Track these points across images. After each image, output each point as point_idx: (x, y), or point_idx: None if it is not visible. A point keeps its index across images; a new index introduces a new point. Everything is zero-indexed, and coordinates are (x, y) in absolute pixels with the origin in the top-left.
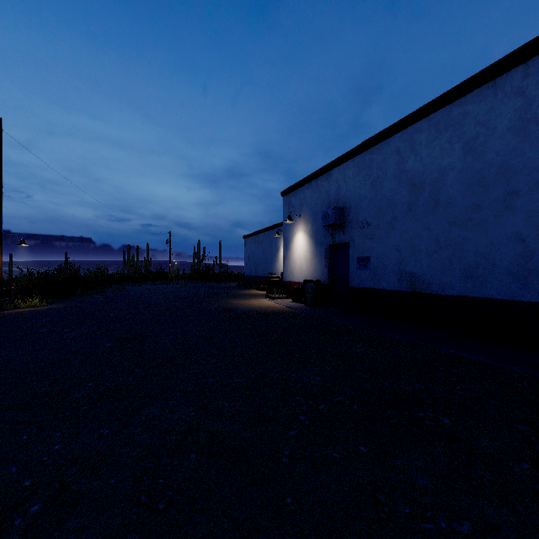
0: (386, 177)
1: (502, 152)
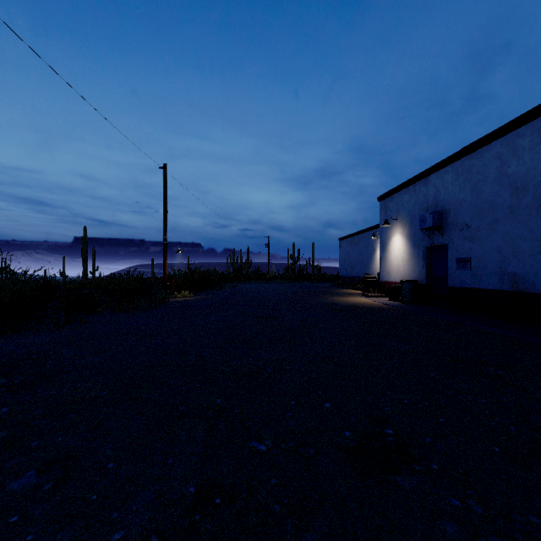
0: (487, 181)
1: None
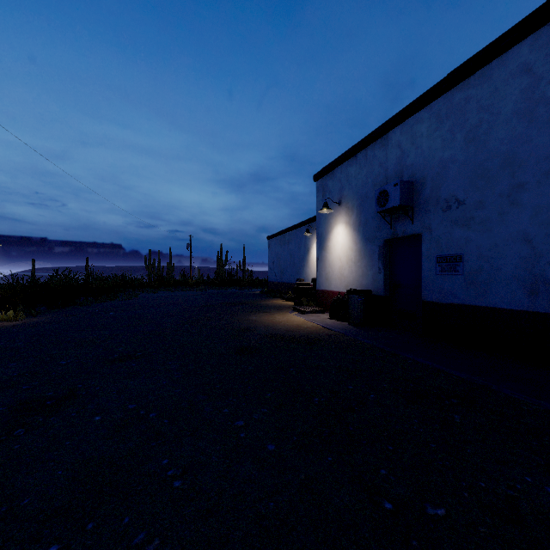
0: (499, 119)
1: None
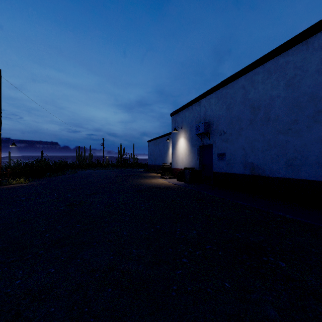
0: (236, 103)
1: (312, 85)
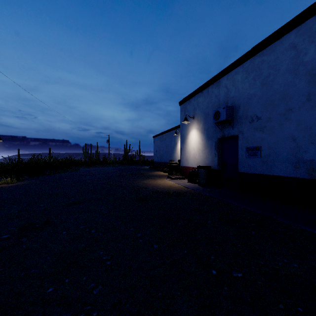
0: (279, 73)
1: None
